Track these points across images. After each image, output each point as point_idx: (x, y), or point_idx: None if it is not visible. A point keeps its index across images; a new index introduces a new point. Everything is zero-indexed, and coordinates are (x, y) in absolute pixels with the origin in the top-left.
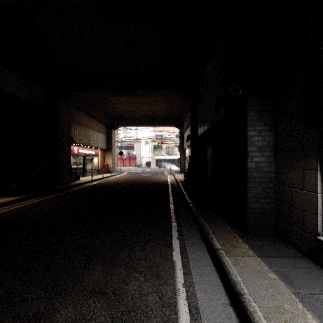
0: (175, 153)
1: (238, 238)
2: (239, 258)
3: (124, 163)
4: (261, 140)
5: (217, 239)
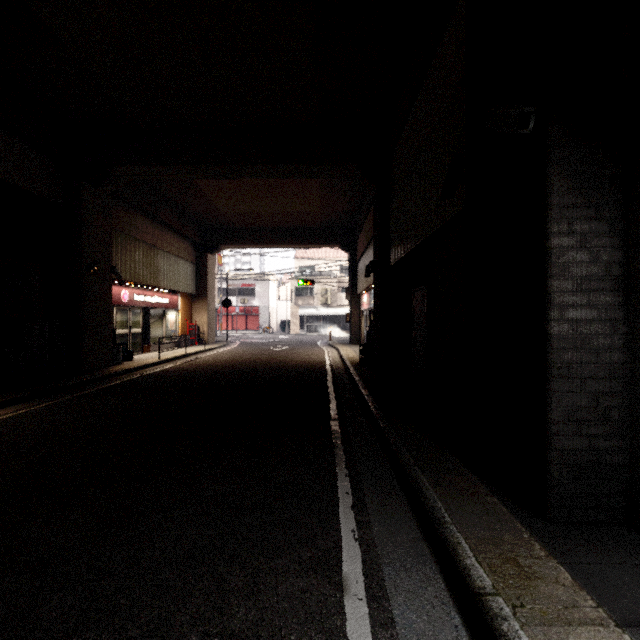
0: (339, 304)
1: (530, 541)
2: (562, 635)
3: (235, 323)
4: (586, 261)
5: (470, 544)
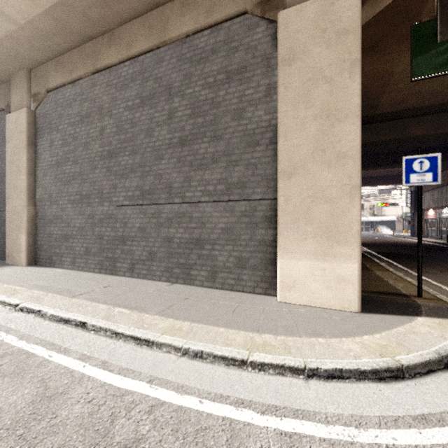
0: (382, 214)
1: None
2: None
3: None
4: None
5: None
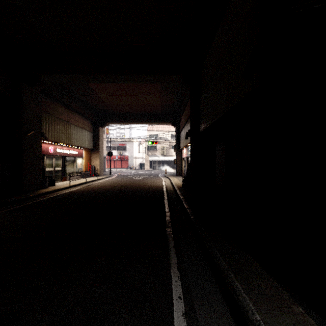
0: (170, 154)
1: None
2: None
3: (115, 164)
4: None
5: None
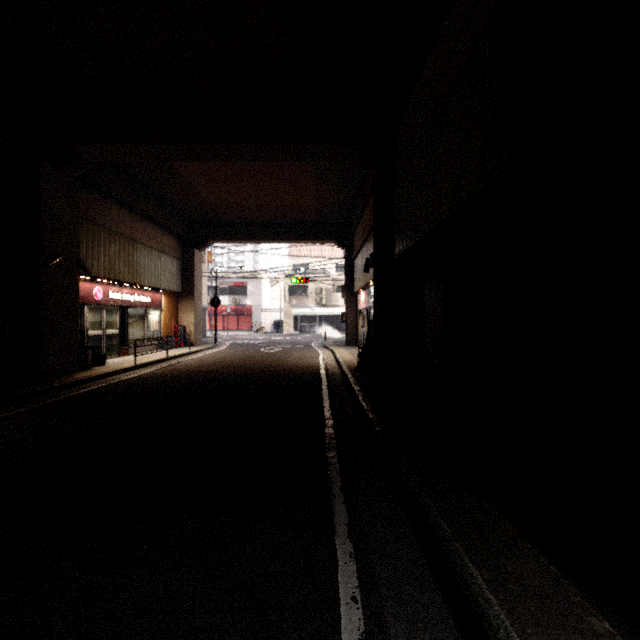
0: (334, 303)
1: None
2: None
3: (226, 323)
4: None
5: None
